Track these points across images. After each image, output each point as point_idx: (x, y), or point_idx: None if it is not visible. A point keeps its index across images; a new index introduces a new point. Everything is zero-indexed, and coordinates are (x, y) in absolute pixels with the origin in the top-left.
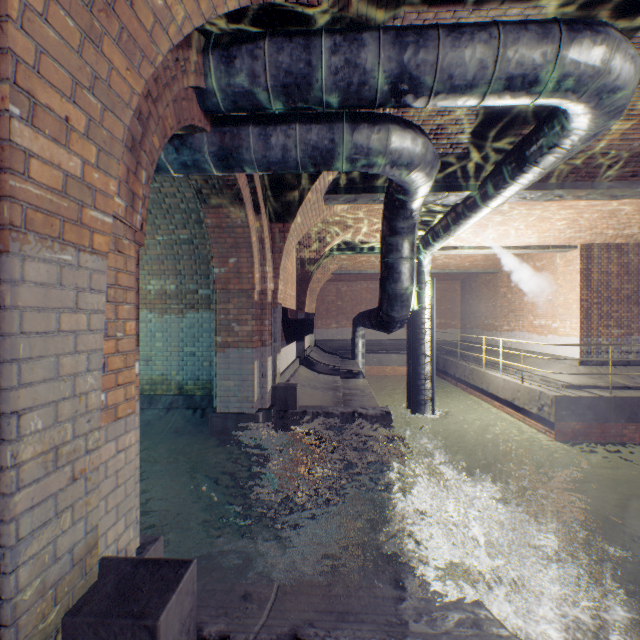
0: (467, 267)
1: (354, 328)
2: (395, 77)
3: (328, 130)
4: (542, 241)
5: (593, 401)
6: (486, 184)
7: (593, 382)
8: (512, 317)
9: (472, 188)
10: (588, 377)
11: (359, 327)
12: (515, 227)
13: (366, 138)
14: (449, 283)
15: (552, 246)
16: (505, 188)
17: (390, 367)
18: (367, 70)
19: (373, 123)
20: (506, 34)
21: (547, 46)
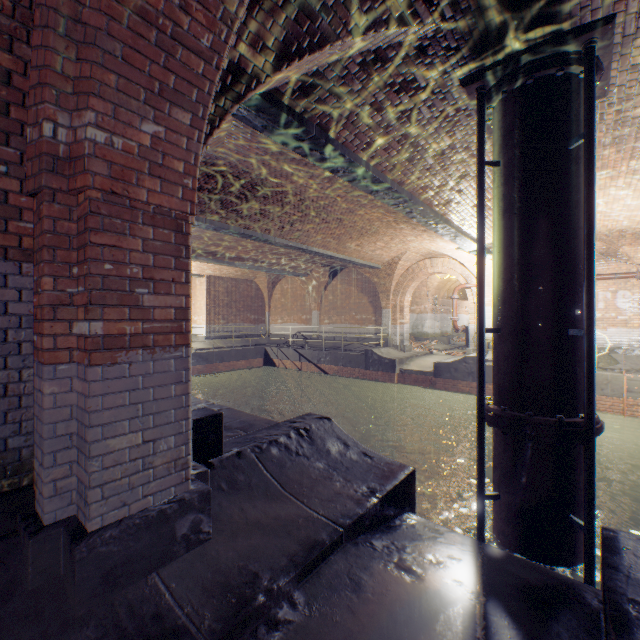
0: None
1: None
2: None
3: None
4: None
5: (207, 354)
6: None
7: (210, 347)
8: None
9: None
10: (209, 345)
11: None
12: None
13: None
14: None
15: (193, 274)
16: None
17: None
18: None
19: None
20: None
21: None
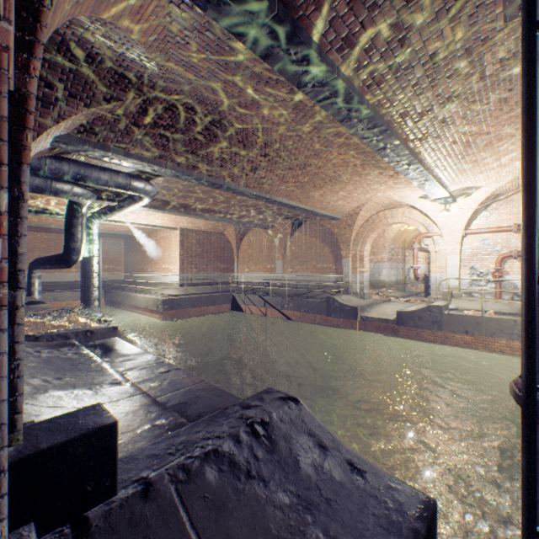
0: (127, 231)
1: (31, 271)
2: (77, 177)
3: (45, 182)
4: (163, 224)
5: (179, 300)
6: (122, 202)
7: (183, 293)
8: (154, 264)
9: (117, 201)
10: (182, 291)
11: (37, 270)
12: (147, 216)
13: (63, 188)
14: (116, 240)
15: (168, 227)
16: (129, 207)
17: (66, 302)
18: (66, 173)
19: (67, 183)
20: (116, 176)
21: (128, 182)
